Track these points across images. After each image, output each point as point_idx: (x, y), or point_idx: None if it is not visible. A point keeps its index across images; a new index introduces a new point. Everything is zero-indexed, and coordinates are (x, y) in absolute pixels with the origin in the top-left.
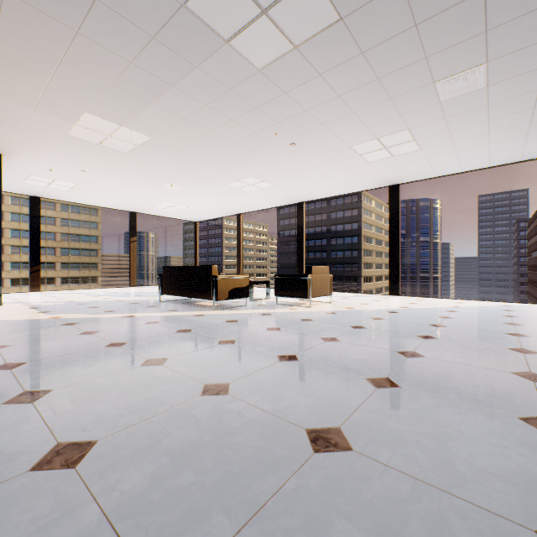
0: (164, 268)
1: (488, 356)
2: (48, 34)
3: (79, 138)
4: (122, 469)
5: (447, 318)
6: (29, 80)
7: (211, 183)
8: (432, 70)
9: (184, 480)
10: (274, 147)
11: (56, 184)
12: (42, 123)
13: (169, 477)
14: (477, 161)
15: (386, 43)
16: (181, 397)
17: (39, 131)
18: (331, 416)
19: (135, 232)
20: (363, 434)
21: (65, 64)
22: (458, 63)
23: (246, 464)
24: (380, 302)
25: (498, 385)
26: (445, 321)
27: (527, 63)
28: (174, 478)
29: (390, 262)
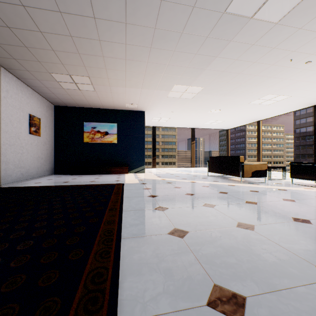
0: (209, 158)
1: None
2: (163, 57)
3: (171, 97)
4: (200, 245)
5: None
6: (155, 79)
7: (238, 104)
8: None
9: (230, 260)
10: (289, 69)
11: (161, 119)
12: (158, 95)
13: (223, 256)
14: None
15: None
16: (225, 224)
17: (157, 98)
18: None
19: (193, 139)
20: None
21: (168, 67)
22: None
23: (267, 267)
24: None
25: None
26: None
27: None
28: (225, 258)
29: None
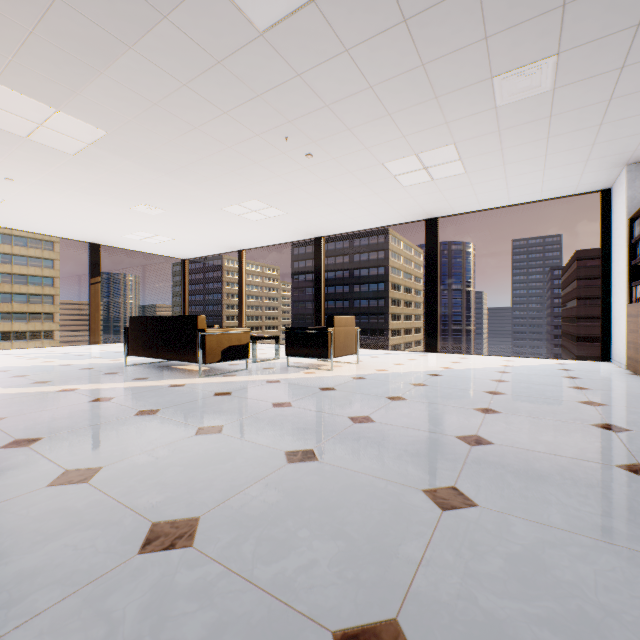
0: (130, 320)
1: (575, 438)
2: None
3: None
4: None
5: (502, 382)
6: None
7: (201, 206)
8: (491, 59)
9: None
10: (285, 158)
11: None
12: None
13: None
14: (527, 192)
15: (437, 7)
16: (98, 561)
17: None
18: (379, 588)
19: (98, 271)
20: (443, 635)
21: None
22: (524, 51)
23: None
24: (417, 361)
25: (612, 491)
26: (502, 386)
27: (604, 60)
28: None
29: (427, 312)
